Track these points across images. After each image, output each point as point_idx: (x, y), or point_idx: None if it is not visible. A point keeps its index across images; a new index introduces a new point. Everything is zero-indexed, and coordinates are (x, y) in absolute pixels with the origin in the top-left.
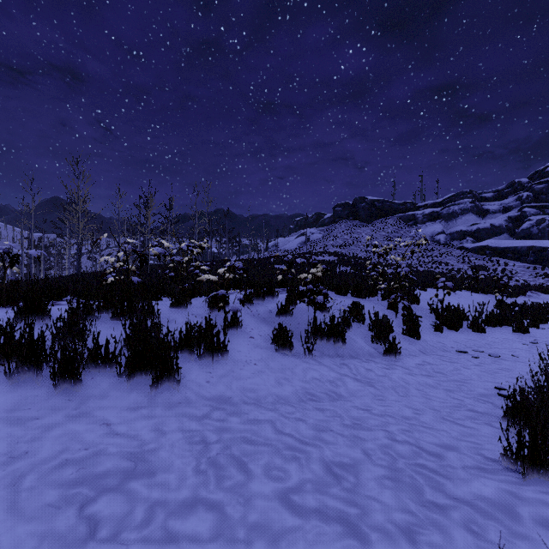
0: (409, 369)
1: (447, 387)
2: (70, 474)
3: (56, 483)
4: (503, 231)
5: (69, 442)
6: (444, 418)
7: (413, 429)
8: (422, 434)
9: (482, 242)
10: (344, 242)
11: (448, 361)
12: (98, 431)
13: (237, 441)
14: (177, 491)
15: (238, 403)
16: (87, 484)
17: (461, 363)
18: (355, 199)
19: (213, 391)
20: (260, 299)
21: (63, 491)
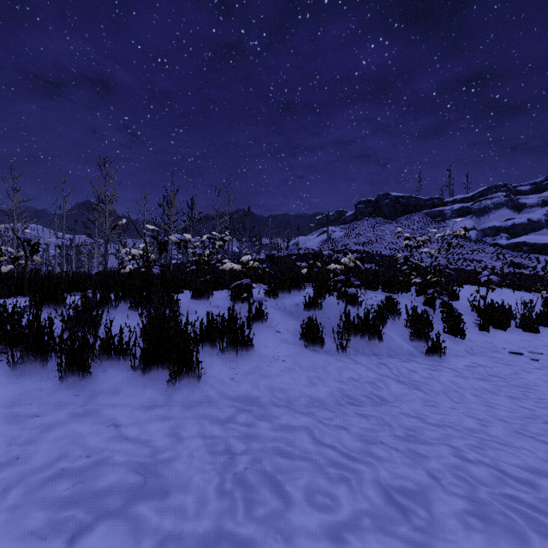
0: (458, 371)
1: (509, 393)
2: (64, 490)
3: (45, 501)
4: (543, 226)
5: (68, 446)
6: (519, 432)
7: (485, 445)
8: (498, 452)
9: (518, 238)
10: (367, 240)
11: (502, 363)
12: (104, 433)
13: (268, 452)
14: (195, 520)
15: (266, 405)
16: (83, 504)
17: (519, 366)
18: (378, 196)
19: (237, 390)
20: (285, 292)
21: (52, 514)
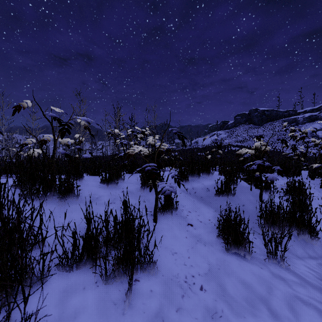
0: None
1: None
2: None
3: None
4: None
5: None
6: None
7: None
8: None
9: None
10: (243, 138)
11: None
12: None
13: None
14: None
15: None
16: None
17: None
18: (250, 110)
19: None
20: (195, 176)
21: None
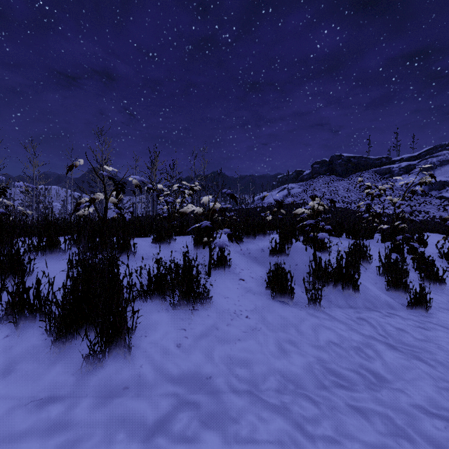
0: None
1: None
2: None
3: None
4: None
5: None
6: None
7: None
8: None
9: None
10: (322, 194)
11: None
12: None
13: None
14: None
15: (220, 390)
16: None
17: None
18: (332, 156)
19: (183, 364)
20: (250, 237)
21: None
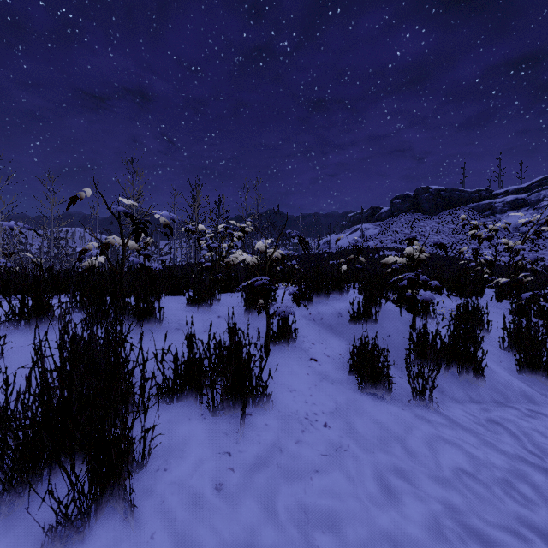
0: None
1: None
2: None
3: None
4: None
5: None
6: None
7: None
8: None
9: None
10: (404, 237)
11: None
12: None
13: None
14: None
15: None
16: None
17: None
18: (417, 189)
19: (226, 527)
20: (321, 296)
21: None
